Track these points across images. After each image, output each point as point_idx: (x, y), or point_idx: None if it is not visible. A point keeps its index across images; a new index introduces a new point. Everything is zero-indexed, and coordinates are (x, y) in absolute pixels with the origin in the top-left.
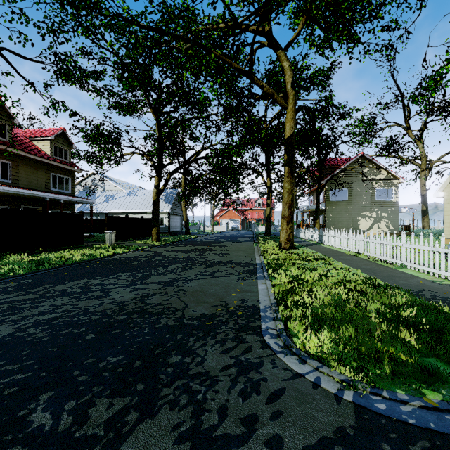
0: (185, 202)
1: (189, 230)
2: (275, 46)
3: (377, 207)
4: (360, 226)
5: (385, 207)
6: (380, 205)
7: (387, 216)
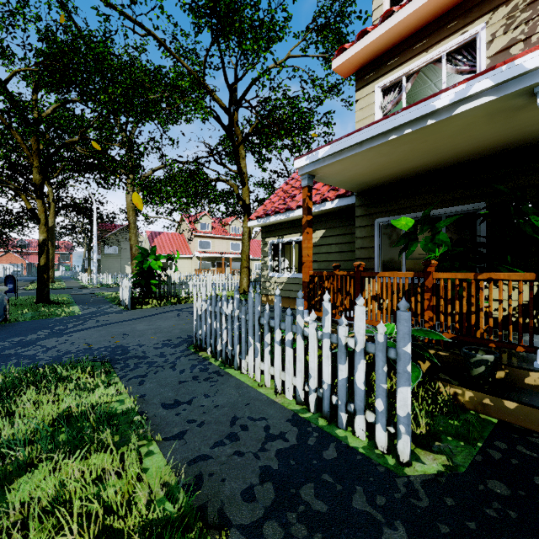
0: None
1: None
2: None
3: None
4: (127, 271)
5: None
6: None
7: None
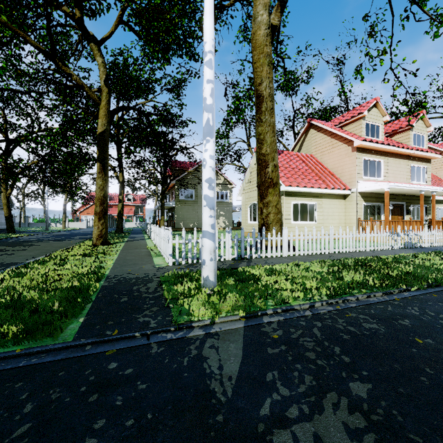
0: (7, 193)
1: (14, 228)
2: (87, 37)
3: (217, 207)
4: None
5: (223, 206)
6: (219, 205)
7: (224, 214)
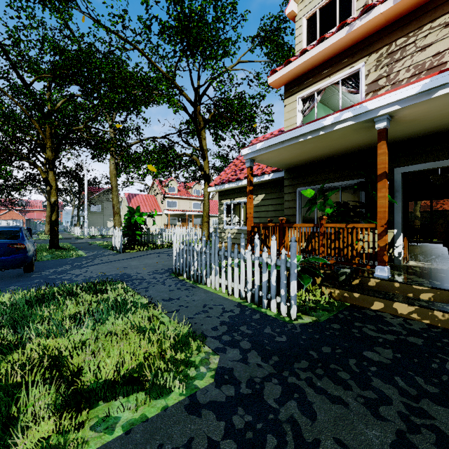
0: None
1: None
2: None
3: None
4: (108, 225)
5: None
6: None
7: None
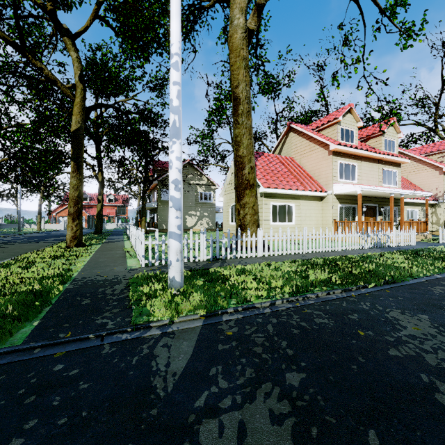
0: None
1: None
2: (60, 30)
3: (200, 208)
4: (187, 223)
5: (206, 207)
6: (203, 206)
7: (207, 215)
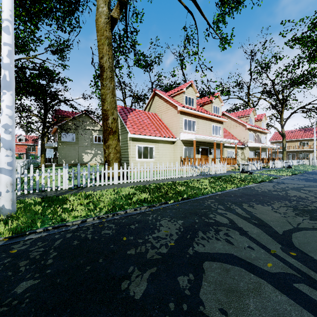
0: None
1: None
2: None
3: (95, 147)
4: (84, 159)
5: (100, 147)
6: (97, 146)
7: (101, 153)
